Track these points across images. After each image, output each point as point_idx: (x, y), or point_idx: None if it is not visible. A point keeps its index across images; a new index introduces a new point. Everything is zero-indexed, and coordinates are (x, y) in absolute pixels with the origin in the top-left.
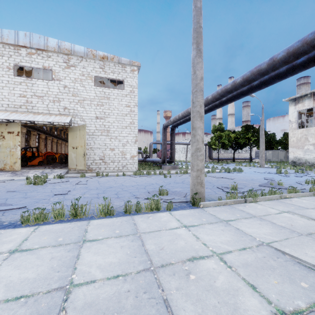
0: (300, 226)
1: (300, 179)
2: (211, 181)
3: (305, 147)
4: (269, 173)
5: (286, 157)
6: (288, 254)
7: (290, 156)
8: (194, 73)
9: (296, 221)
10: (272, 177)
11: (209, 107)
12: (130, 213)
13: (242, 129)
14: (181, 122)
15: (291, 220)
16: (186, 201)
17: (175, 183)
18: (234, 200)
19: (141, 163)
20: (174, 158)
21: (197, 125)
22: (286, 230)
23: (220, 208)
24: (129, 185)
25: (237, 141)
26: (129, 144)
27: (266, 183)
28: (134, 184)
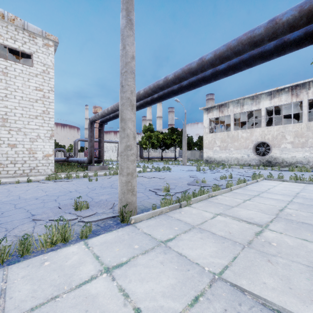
0: (237, 232)
1: (215, 176)
2: (143, 182)
3: (214, 148)
4: (192, 170)
5: (200, 156)
6: (248, 291)
7: (204, 156)
8: (123, 47)
9: (231, 226)
10: (195, 174)
11: (141, 103)
12: (5, 261)
13: (169, 131)
14: (111, 117)
15: (227, 225)
16: (113, 215)
17: (102, 189)
18: (169, 207)
19: (63, 163)
20: (103, 158)
21: (127, 115)
22: (228, 242)
23: (155, 220)
24: (31, 197)
25: (165, 141)
26: (41, 139)
27: (192, 181)
28: (41, 194)
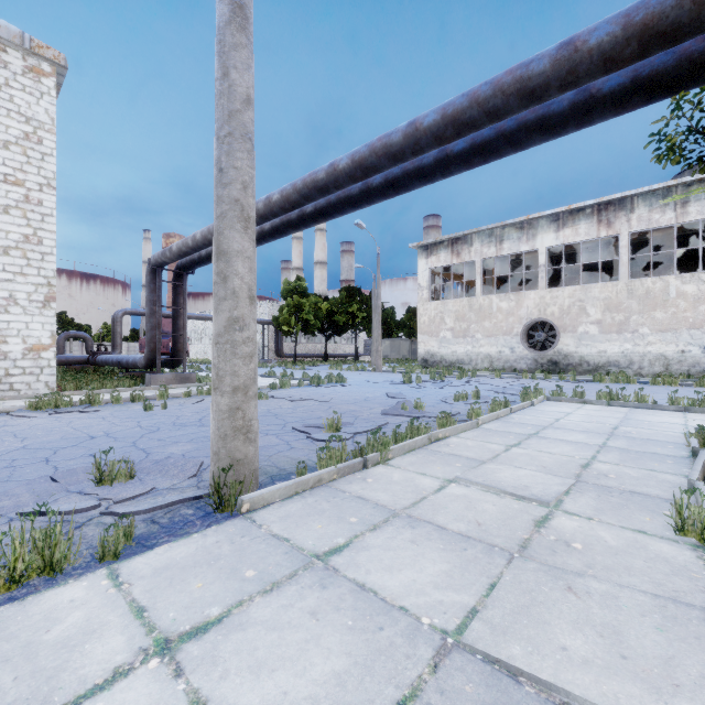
0: (495, 521)
1: (443, 393)
2: (279, 411)
3: (441, 334)
4: (393, 382)
5: (411, 352)
6: (527, 674)
7: (419, 350)
8: (223, 73)
9: (482, 508)
10: (400, 391)
11: (275, 224)
12: None
13: (342, 294)
14: (203, 257)
15: (472, 507)
16: (197, 493)
17: (175, 428)
18: (338, 468)
19: (84, 368)
20: (184, 354)
21: (234, 244)
22: (475, 547)
23: (304, 502)
24: None
25: (333, 317)
26: (18, 307)
27: (394, 406)
28: (9, 446)
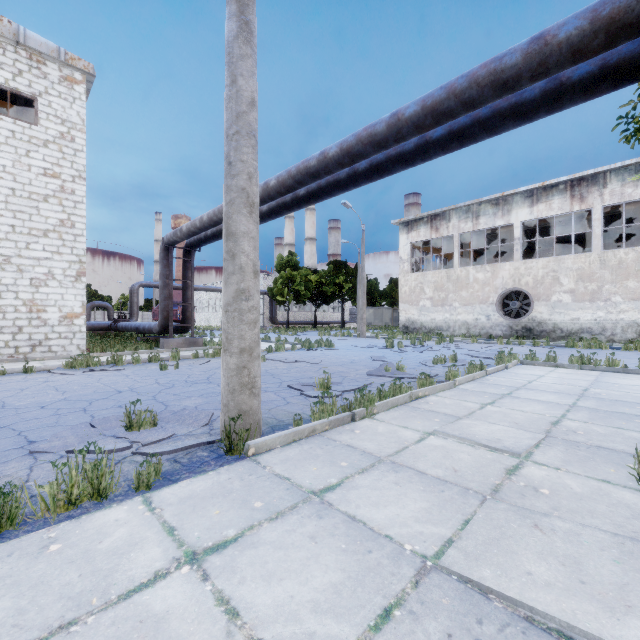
0: (469, 468)
1: (423, 357)
2: (275, 371)
3: (421, 303)
4: (376, 347)
5: (393, 320)
6: (496, 592)
7: (401, 318)
8: (231, 81)
9: (458, 457)
10: (383, 355)
11: (271, 206)
12: None
13: (330, 267)
14: (208, 236)
15: (449, 456)
16: (210, 439)
17: (187, 385)
18: (329, 420)
19: (107, 333)
20: (192, 321)
21: (241, 226)
22: (451, 489)
23: (301, 448)
24: (30, 403)
25: (321, 288)
26: (55, 281)
27: (378, 368)
28: (53, 398)
